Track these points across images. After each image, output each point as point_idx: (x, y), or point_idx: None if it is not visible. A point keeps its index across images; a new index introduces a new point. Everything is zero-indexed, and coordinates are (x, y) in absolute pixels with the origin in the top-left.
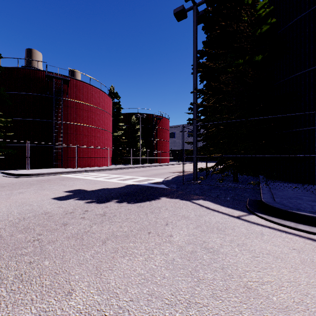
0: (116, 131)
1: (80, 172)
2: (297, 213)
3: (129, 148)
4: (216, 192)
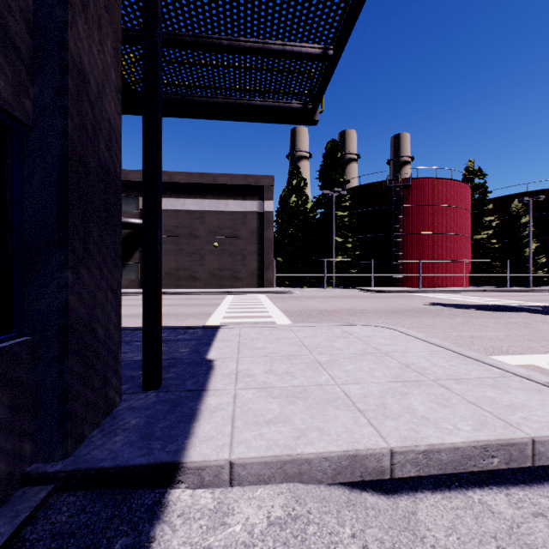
0: (478, 231)
1: (427, 292)
2: None
3: (504, 258)
4: None
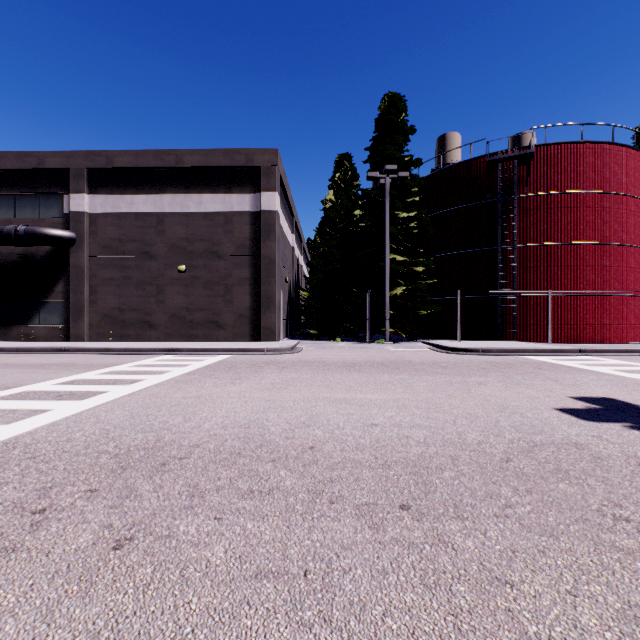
0: None
1: (565, 353)
2: None
3: None
4: None
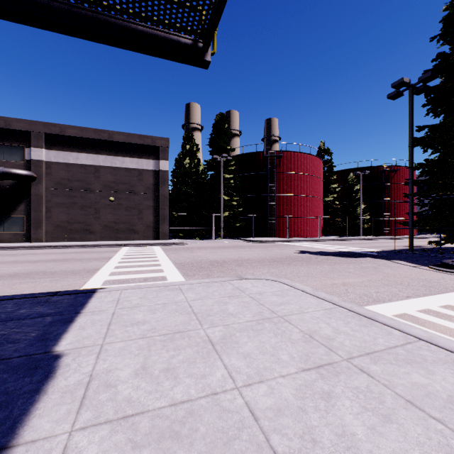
0: (327, 195)
1: (294, 241)
2: (450, 264)
3: (344, 215)
4: (420, 258)
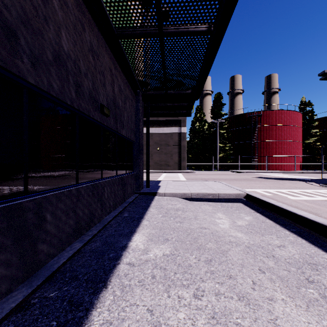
0: (308, 138)
1: (267, 173)
2: None
3: (324, 154)
4: None
